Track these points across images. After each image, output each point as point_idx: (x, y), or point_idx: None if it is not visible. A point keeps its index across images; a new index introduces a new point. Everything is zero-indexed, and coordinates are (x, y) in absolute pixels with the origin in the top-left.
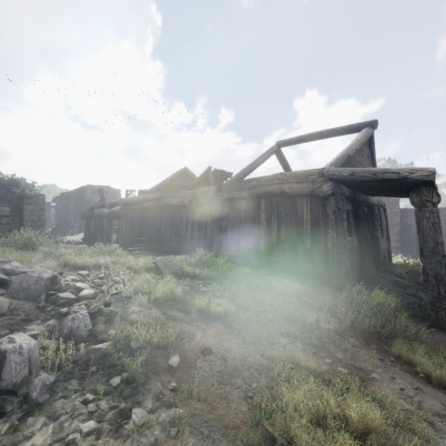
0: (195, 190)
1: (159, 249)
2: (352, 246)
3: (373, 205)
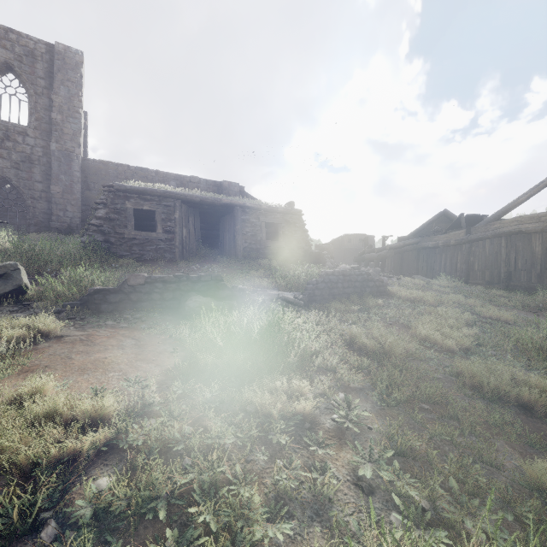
0: (447, 234)
1: None
2: None
3: None
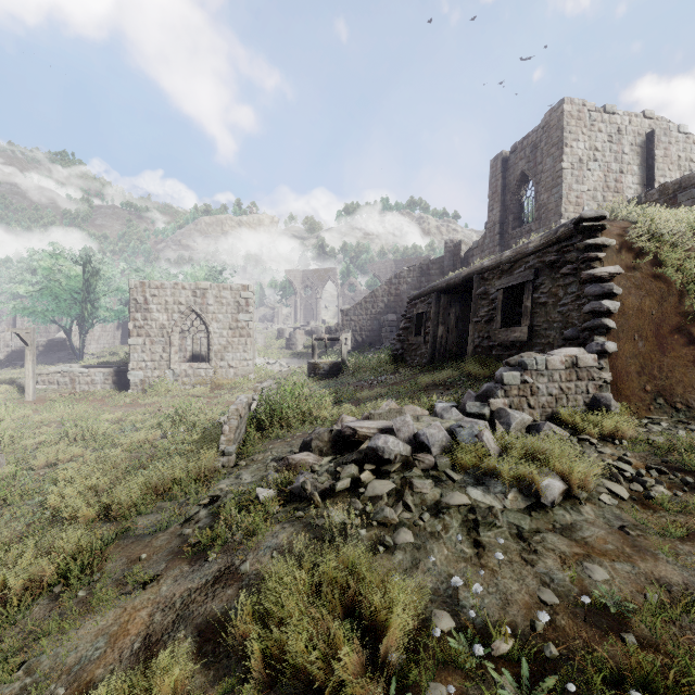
0: None
1: None
2: None
3: None
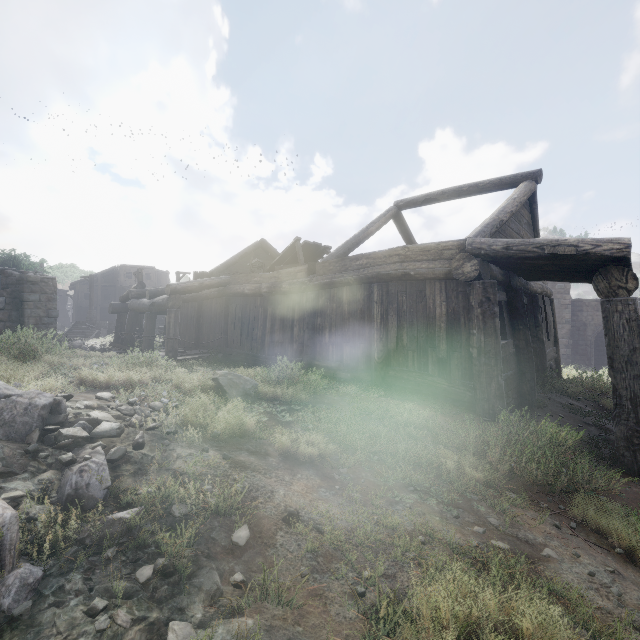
0: (276, 272)
1: (223, 359)
2: (506, 353)
3: (536, 294)
